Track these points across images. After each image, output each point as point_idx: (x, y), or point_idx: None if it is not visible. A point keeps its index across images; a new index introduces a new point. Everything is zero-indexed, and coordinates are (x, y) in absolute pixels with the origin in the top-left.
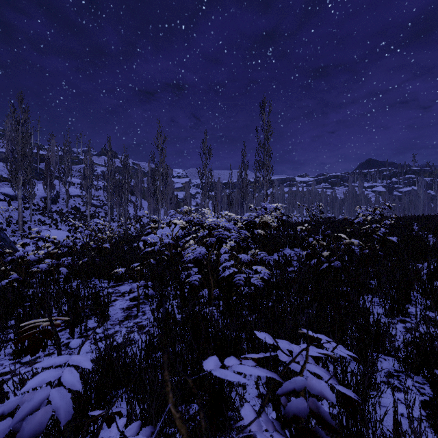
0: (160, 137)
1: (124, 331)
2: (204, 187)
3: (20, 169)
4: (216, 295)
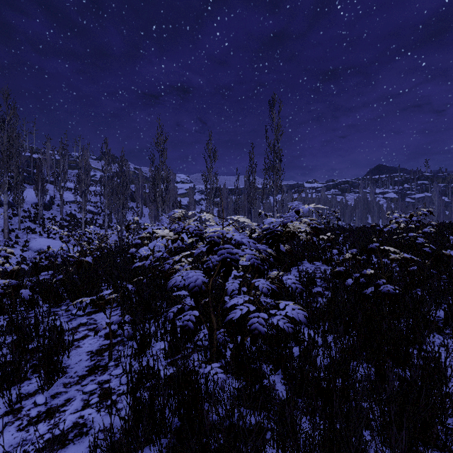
0: (160, 137)
1: (78, 401)
2: (208, 192)
3: (6, 171)
4: (221, 339)
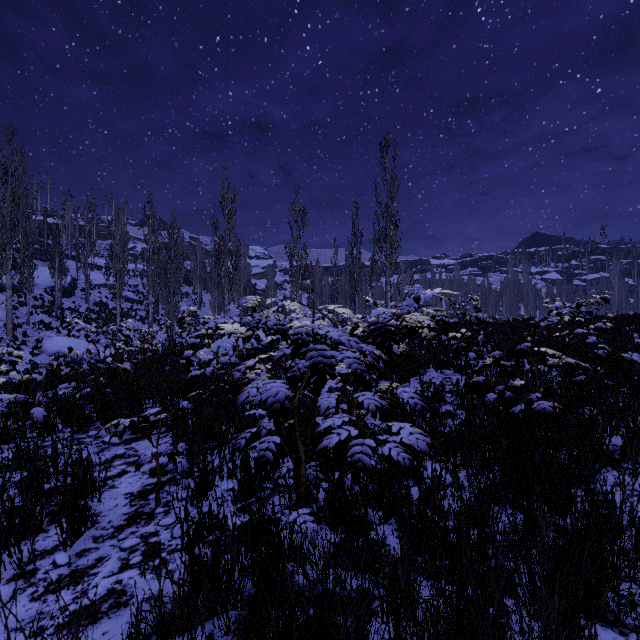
0: (227, 194)
1: (113, 561)
2: (295, 271)
3: (9, 243)
4: (311, 476)
